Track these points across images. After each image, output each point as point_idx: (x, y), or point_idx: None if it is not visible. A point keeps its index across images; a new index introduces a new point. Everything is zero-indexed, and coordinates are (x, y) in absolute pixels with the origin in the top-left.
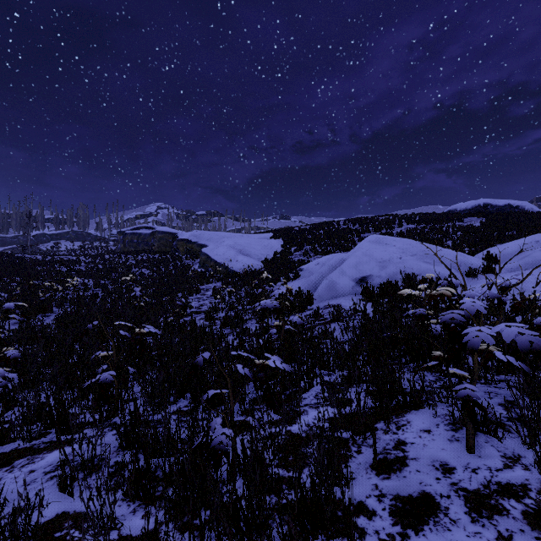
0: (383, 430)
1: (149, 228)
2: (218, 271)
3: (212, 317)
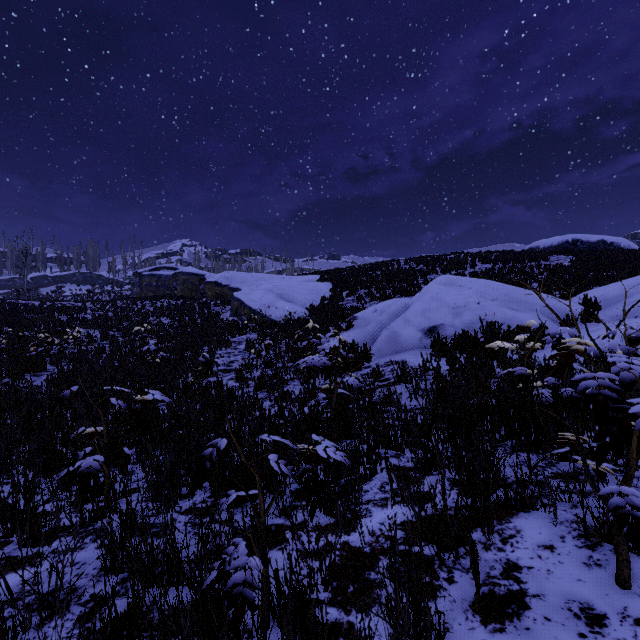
0: (482, 544)
1: (171, 269)
2: (253, 320)
3: (244, 377)
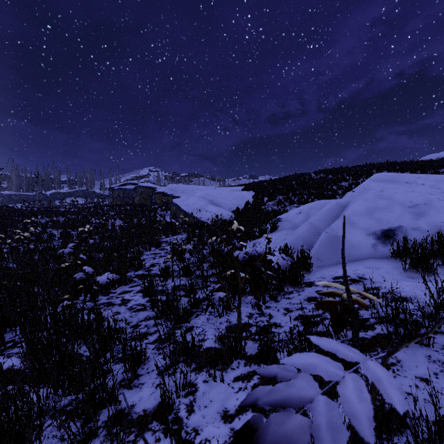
0: None
1: (134, 184)
2: (187, 222)
3: (149, 294)
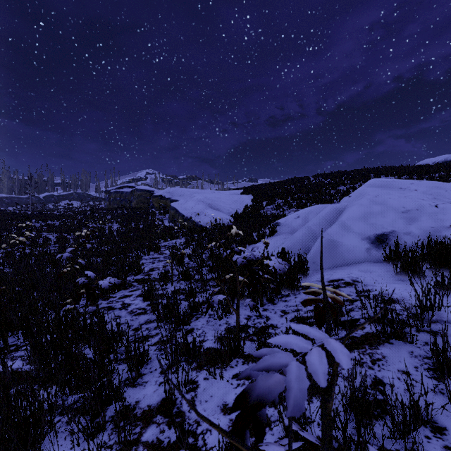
0: None
1: (131, 187)
2: (185, 226)
3: (149, 298)
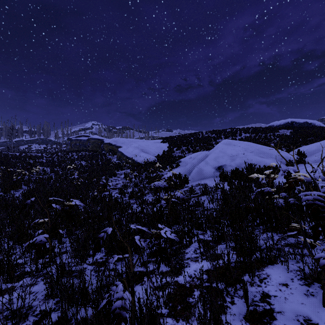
0: (249, 282)
1: (86, 136)
2: (128, 162)
3: (123, 192)
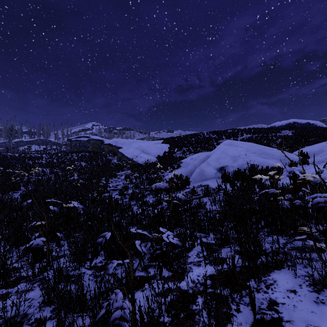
0: (255, 288)
1: (86, 137)
2: (129, 163)
3: (124, 193)
